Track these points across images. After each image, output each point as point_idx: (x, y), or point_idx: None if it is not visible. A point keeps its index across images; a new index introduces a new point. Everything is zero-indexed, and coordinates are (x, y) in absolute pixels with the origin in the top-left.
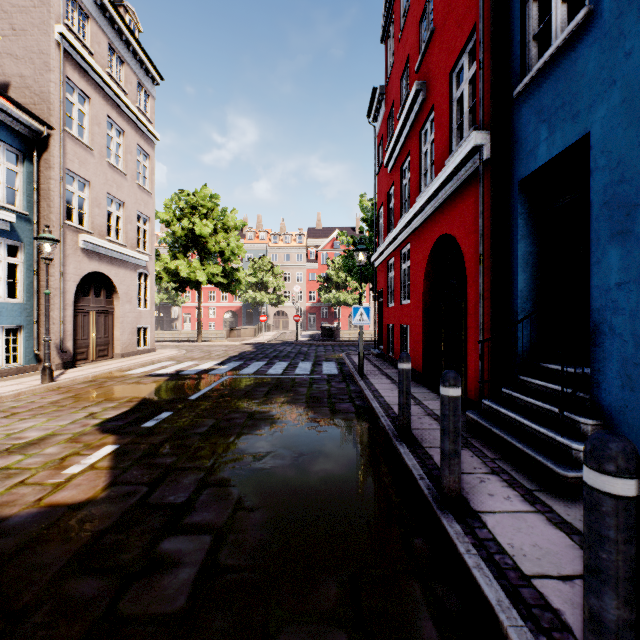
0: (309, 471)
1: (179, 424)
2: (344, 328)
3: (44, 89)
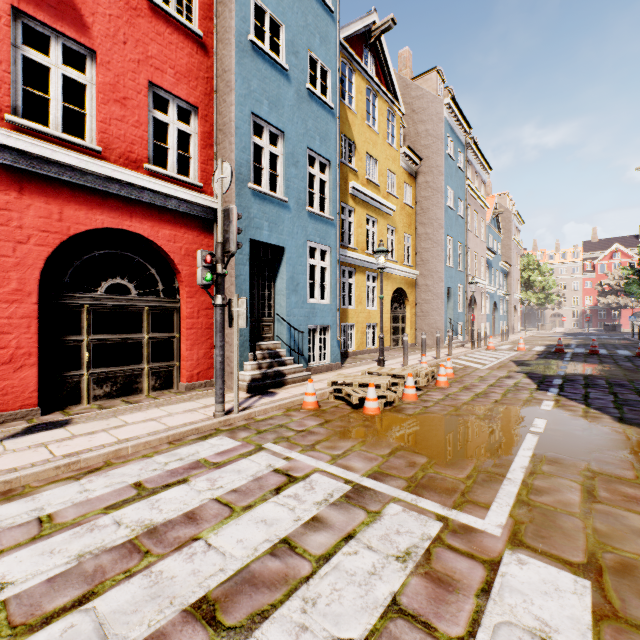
0: (618, 341)
1: (582, 339)
2: (624, 327)
3: (508, 255)
